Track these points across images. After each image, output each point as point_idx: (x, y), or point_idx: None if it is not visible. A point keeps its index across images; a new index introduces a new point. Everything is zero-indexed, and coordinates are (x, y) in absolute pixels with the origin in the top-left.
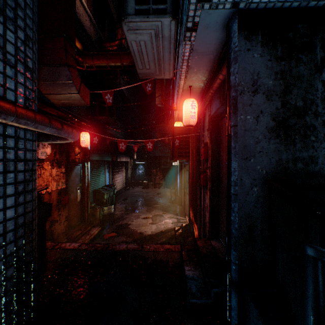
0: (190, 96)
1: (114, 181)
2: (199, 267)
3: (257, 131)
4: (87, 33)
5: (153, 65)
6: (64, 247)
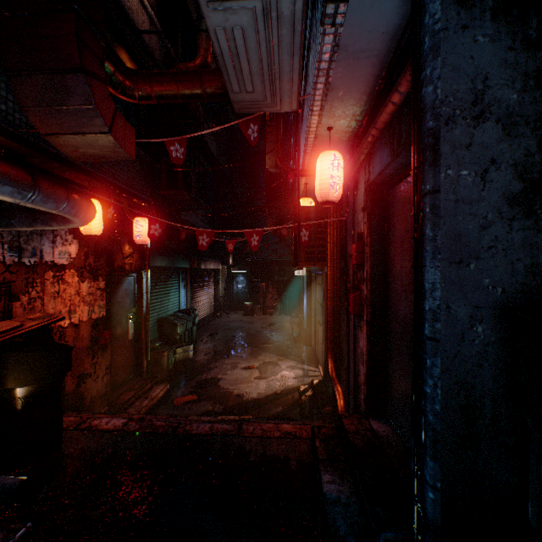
0: (329, 146)
1: (195, 302)
2: (349, 475)
3: (484, 202)
4: (145, 45)
5: (260, 83)
6: (97, 426)
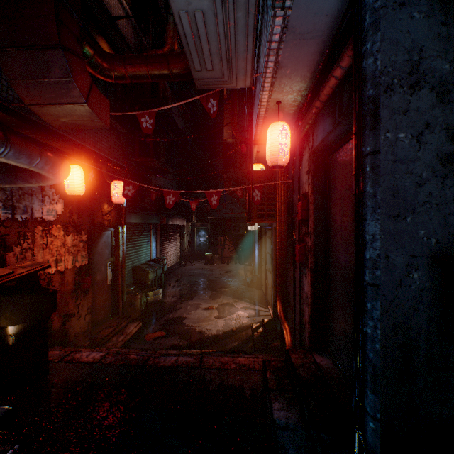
0: (278, 118)
1: (164, 253)
2: (296, 403)
3: (419, 162)
4: (121, 35)
5: (218, 62)
6: (79, 358)
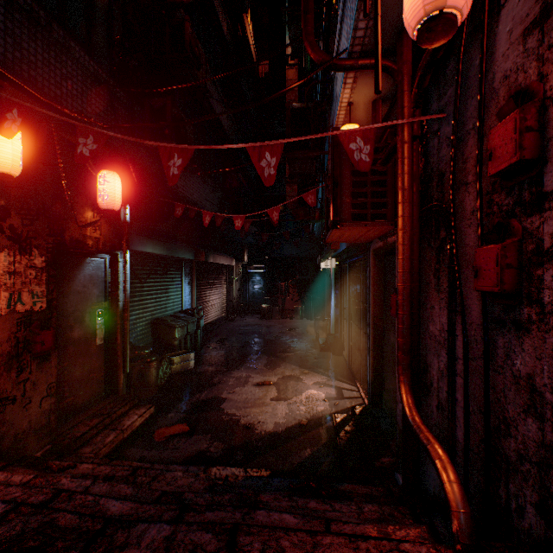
0: None
1: (202, 302)
2: None
3: None
4: None
5: None
6: None
